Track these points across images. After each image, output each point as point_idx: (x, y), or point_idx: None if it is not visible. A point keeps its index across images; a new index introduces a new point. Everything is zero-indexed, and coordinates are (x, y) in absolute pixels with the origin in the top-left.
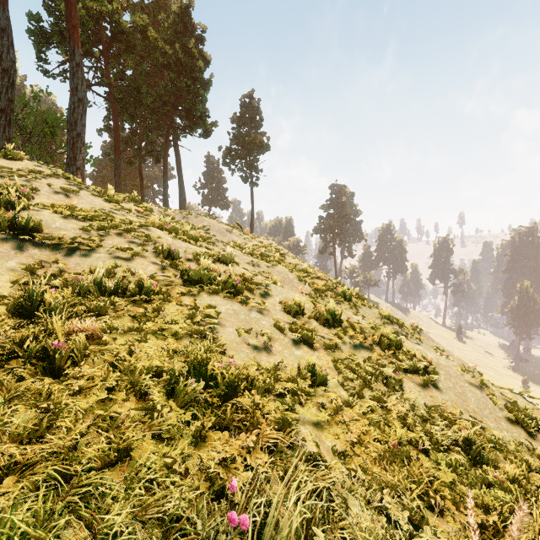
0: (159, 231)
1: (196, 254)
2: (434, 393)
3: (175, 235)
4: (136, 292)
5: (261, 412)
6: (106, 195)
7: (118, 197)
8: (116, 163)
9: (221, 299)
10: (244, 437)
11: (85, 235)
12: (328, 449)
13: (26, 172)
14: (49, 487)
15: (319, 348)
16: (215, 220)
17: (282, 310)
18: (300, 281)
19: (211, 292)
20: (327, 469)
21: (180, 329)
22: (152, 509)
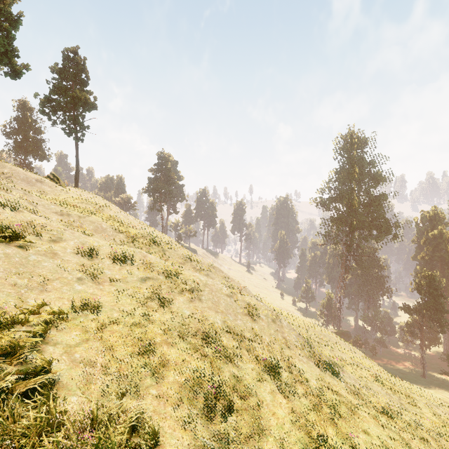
0: None
1: None
2: (197, 304)
3: None
4: None
5: None
6: None
7: None
8: None
9: None
10: None
11: None
12: (75, 359)
13: None
14: None
15: (105, 282)
16: (21, 168)
17: (74, 252)
18: (114, 230)
19: None
20: (51, 372)
21: None
22: None
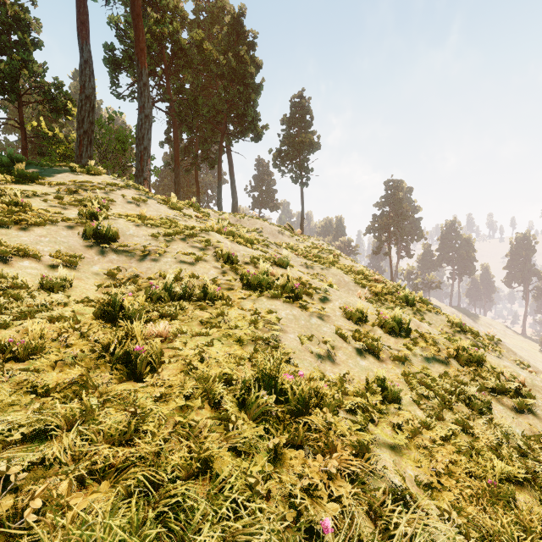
0: (217, 235)
1: (253, 257)
2: (532, 421)
3: (232, 239)
4: (200, 296)
5: (334, 429)
6: (170, 202)
7: (180, 204)
8: (176, 172)
9: (280, 303)
10: (322, 459)
11: (154, 241)
12: (411, 479)
13: (104, 185)
14: (141, 496)
15: (386, 359)
16: (267, 222)
17: (342, 315)
18: (357, 284)
19: (270, 296)
20: (418, 507)
21: (244, 334)
22: (239, 535)
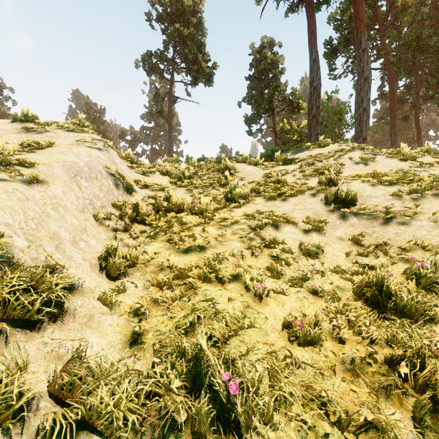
0: None
1: None
2: None
3: None
4: None
5: None
6: (400, 154)
7: (413, 153)
8: (392, 123)
9: None
10: None
11: (396, 201)
12: None
13: (333, 153)
14: None
15: None
16: None
17: None
18: None
19: None
20: None
21: None
22: None
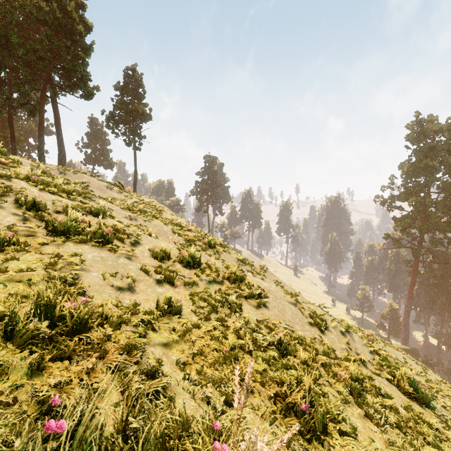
0: (23, 183)
1: (66, 207)
2: (264, 311)
3: (43, 188)
4: None
5: (113, 340)
6: None
7: None
8: None
9: (89, 247)
10: (86, 361)
11: None
12: (173, 362)
13: None
14: None
15: (180, 285)
16: (95, 178)
17: (150, 256)
18: (174, 233)
19: (78, 241)
20: (164, 375)
21: (36, 275)
22: None
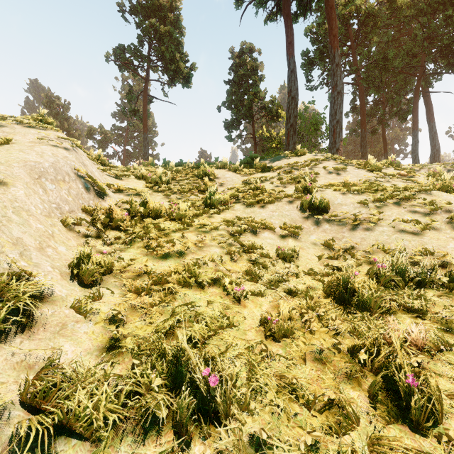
0: (444, 194)
1: None
2: None
3: None
4: (449, 282)
5: None
6: (368, 165)
7: (379, 165)
8: (362, 135)
9: None
10: None
11: (363, 208)
12: None
13: (309, 162)
14: None
15: None
16: None
17: None
18: None
19: None
20: None
21: None
22: None
